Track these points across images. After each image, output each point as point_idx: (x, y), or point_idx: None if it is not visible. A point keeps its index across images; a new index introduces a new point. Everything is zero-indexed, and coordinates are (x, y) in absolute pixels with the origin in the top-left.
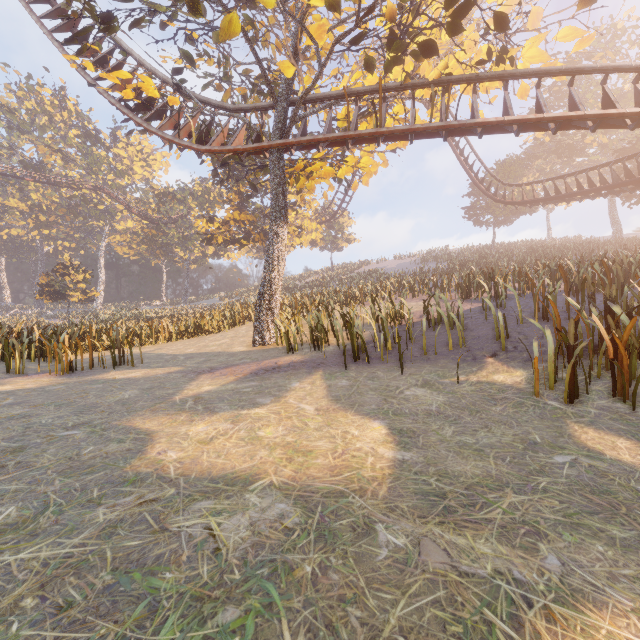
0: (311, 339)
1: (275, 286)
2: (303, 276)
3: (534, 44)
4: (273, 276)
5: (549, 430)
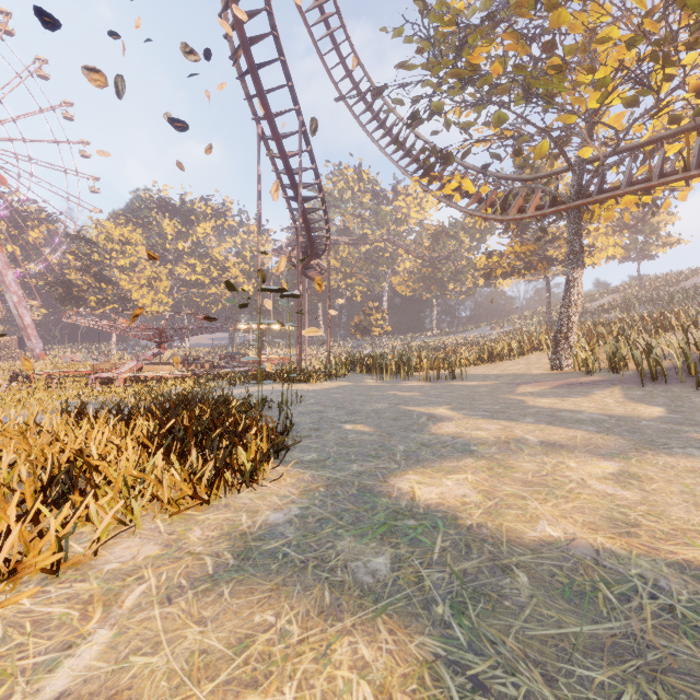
0: (609, 365)
1: (572, 321)
2: (594, 297)
3: None
4: (570, 313)
5: None
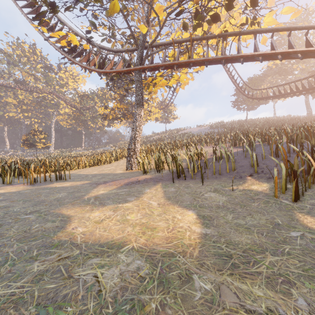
0: (155, 167)
1: (137, 140)
2: (151, 135)
3: (270, 15)
4: (136, 135)
5: (285, 217)
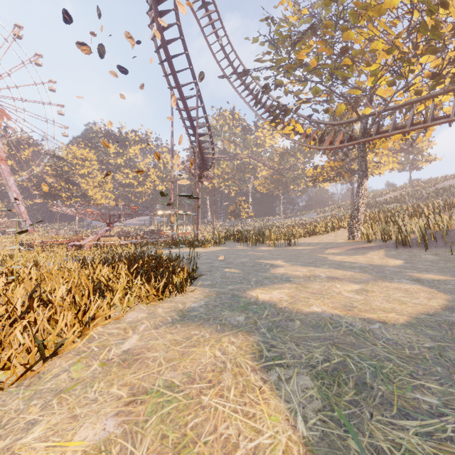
0: (381, 237)
1: (360, 211)
2: (382, 194)
3: None
4: (359, 206)
5: None
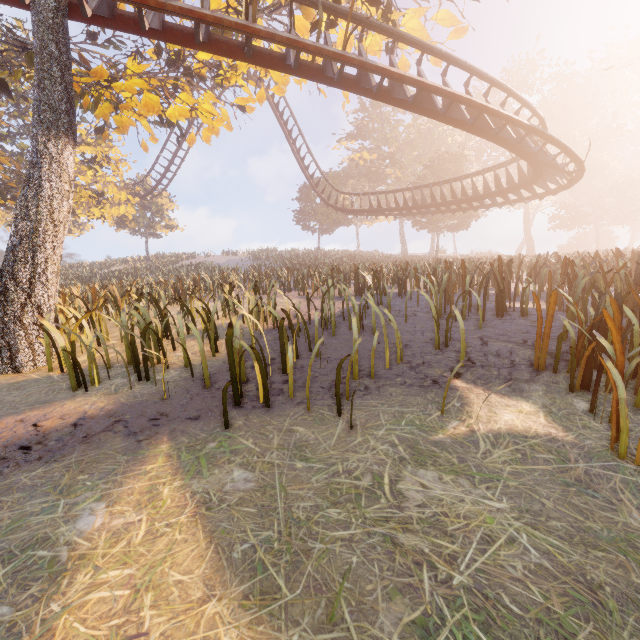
0: (128, 356)
1: (45, 255)
2: (105, 264)
3: (414, 17)
4: (40, 235)
5: None
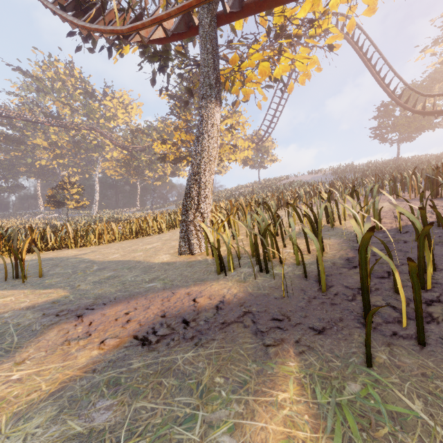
0: (252, 249)
1: (205, 180)
2: (237, 188)
3: None
4: (202, 167)
5: None
